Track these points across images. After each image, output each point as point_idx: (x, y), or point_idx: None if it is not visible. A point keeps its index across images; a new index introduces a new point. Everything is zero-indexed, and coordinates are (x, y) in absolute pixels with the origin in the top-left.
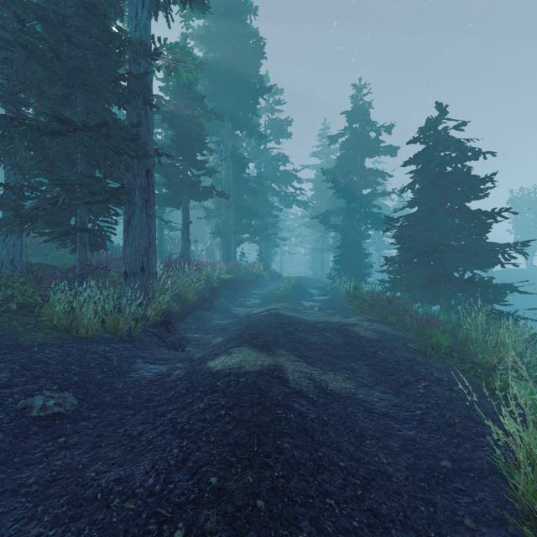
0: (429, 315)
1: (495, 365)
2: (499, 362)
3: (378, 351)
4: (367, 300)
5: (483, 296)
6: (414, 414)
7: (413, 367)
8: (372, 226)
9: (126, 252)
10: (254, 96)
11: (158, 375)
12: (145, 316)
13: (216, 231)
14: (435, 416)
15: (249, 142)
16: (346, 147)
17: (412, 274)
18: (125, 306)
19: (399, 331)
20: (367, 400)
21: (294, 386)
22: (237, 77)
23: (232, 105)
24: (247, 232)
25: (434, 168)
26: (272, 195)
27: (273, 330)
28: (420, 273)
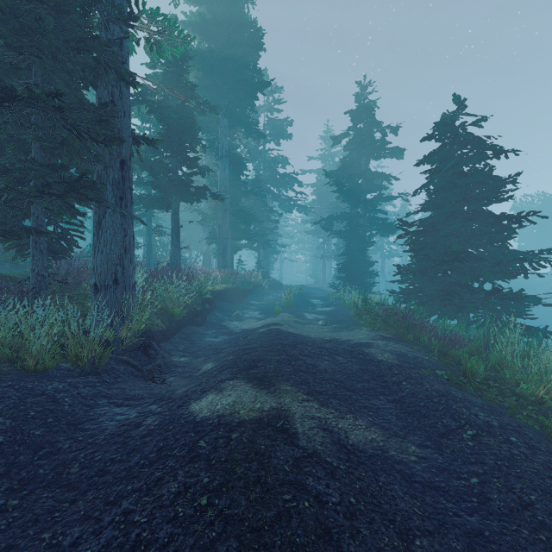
0: (451, 332)
1: (541, 397)
2: (546, 393)
3: (403, 381)
4: (381, 315)
5: (505, 309)
6: (469, 483)
7: (450, 405)
8: (377, 232)
9: (96, 260)
10: (252, 91)
11: (123, 425)
12: (119, 338)
13: (211, 236)
14: (499, 488)
15: (247, 142)
16: (351, 148)
17: (427, 285)
18: (95, 326)
19: (420, 352)
20: (401, 460)
21: (305, 444)
22: (234, 70)
23: (229, 99)
24: (245, 237)
25: (451, 167)
26: (271, 199)
27: (275, 354)
28: (437, 284)
